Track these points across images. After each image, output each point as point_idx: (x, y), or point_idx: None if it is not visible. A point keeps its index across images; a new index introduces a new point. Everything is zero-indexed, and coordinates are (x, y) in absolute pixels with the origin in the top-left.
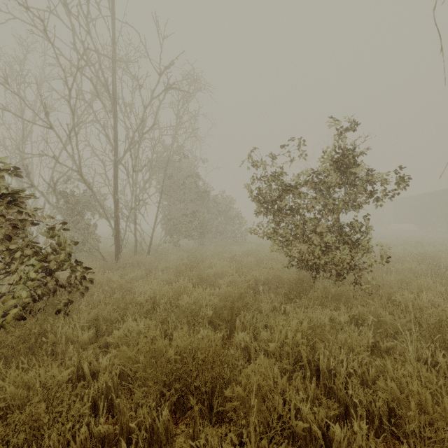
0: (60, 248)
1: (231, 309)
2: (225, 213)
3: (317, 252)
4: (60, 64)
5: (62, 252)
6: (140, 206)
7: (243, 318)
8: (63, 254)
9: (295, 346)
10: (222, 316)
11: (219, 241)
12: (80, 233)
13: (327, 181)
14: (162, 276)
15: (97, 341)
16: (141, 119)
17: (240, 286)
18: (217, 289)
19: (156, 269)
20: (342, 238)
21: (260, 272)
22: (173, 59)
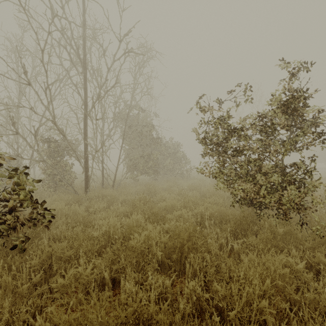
0: (19, 187)
1: (180, 249)
2: (174, 154)
3: (262, 191)
4: (32, 27)
5: (21, 191)
6: (106, 149)
7: (193, 262)
8: (22, 193)
9: (257, 309)
10: (172, 256)
11: (169, 177)
12: (56, 171)
13: (273, 123)
14: (120, 209)
15: (49, 280)
16: (105, 78)
17: (188, 220)
18: (167, 224)
19: (117, 201)
20: (287, 178)
21: (205, 207)
22: (131, 28)
